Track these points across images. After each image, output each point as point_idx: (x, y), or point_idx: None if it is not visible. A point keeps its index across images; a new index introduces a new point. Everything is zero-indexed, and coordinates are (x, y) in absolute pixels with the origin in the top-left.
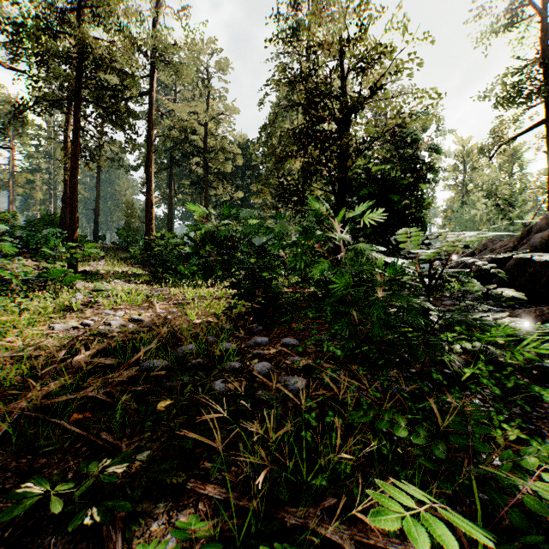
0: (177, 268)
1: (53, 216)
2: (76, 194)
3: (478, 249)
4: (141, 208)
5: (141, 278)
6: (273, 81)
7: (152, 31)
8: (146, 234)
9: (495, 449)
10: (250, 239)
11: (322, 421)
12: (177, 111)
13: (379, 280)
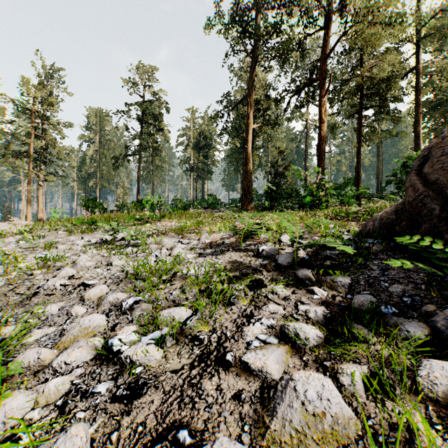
0: None
1: (350, 180)
2: (360, 164)
3: None
4: None
5: None
6: None
7: (417, 21)
8: None
9: None
10: None
11: None
12: None
13: None
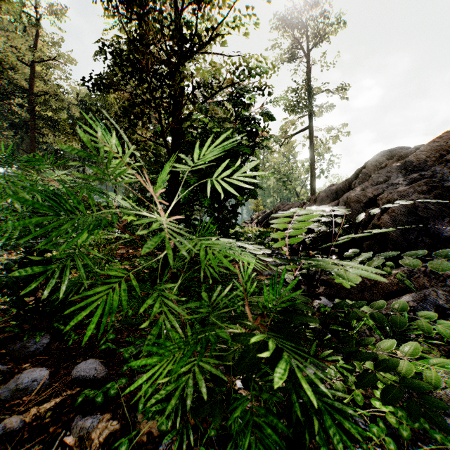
0: None
1: None
2: None
3: (274, 209)
4: None
5: None
6: None
7: None
8: None
9: None
10: None
11: None
12: None
13: (251, 327)
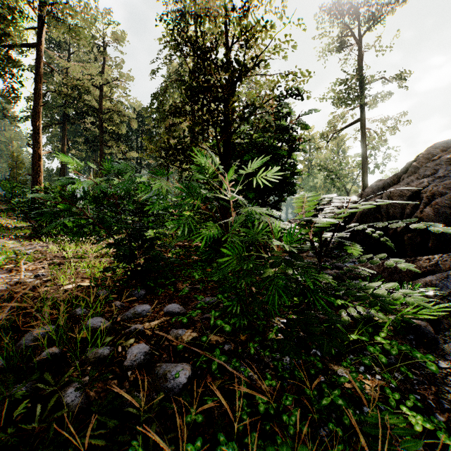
0: (63, 222)
1: None
2: None
3: None
4: (30, 161)
5: (24, 231)
6: (159, 38)
7: None
8: (33, 186)
9: (398, 440)
10: (131, 196)
11: (210, 447)
12: (69, 69)
13: (277, 253)
